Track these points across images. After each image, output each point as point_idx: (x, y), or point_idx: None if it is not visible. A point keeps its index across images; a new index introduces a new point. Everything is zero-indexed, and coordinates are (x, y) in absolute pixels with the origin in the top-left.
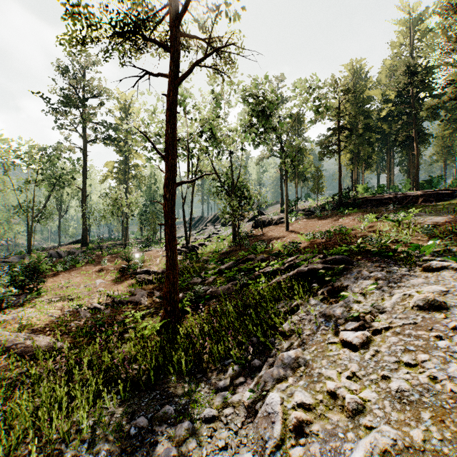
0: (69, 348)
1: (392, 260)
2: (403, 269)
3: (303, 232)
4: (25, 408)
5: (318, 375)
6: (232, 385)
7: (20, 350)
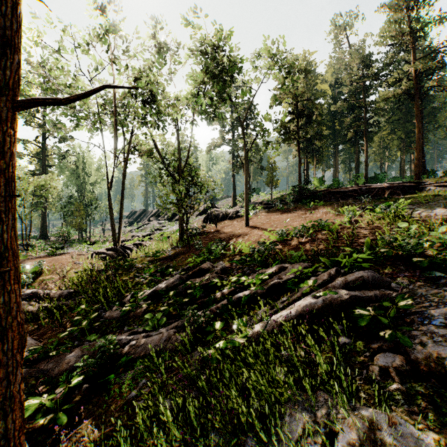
0: None
1: None
2: None
3: (271, 228)
4: None
5: None
6: None
7: None
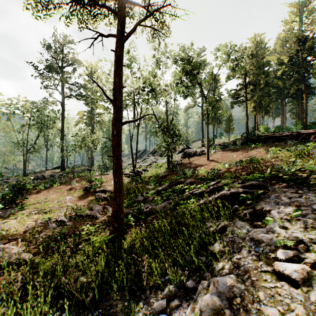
0: (30, 260)
1: (303, 186)
2: None
3: (221, 161)
4: None
5: (257, 312)
6: (168, 307)
7: None
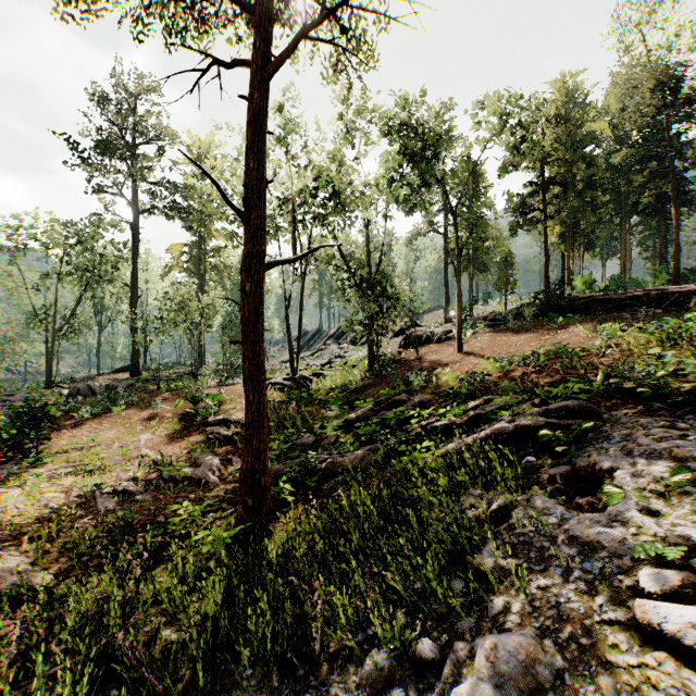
0: (46, 588)
1: (686, 413)
2: None
3: (489, 355)
4: None
5: None
6: None
7: None
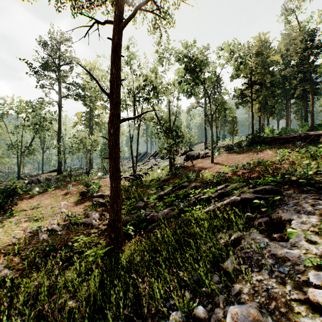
0: (10, 280)
1: None
2: None
3: (226, 164)
4: None
5: None
6: None
7: None
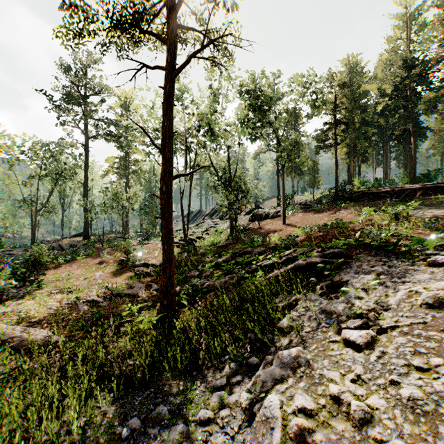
0: (64, 342)
1: (393, 254)
2: (406, 264)
3: (300, 225)
4: (16, 406)
5: (319, 377)
6: (229, 384)
7: (16, 344)
